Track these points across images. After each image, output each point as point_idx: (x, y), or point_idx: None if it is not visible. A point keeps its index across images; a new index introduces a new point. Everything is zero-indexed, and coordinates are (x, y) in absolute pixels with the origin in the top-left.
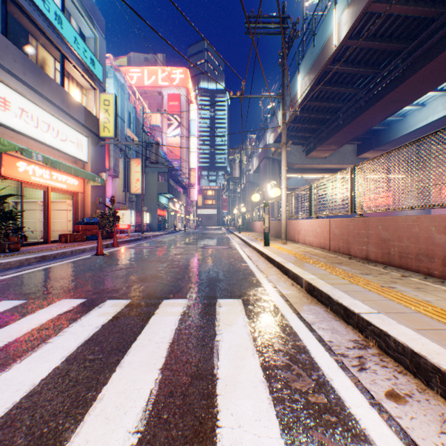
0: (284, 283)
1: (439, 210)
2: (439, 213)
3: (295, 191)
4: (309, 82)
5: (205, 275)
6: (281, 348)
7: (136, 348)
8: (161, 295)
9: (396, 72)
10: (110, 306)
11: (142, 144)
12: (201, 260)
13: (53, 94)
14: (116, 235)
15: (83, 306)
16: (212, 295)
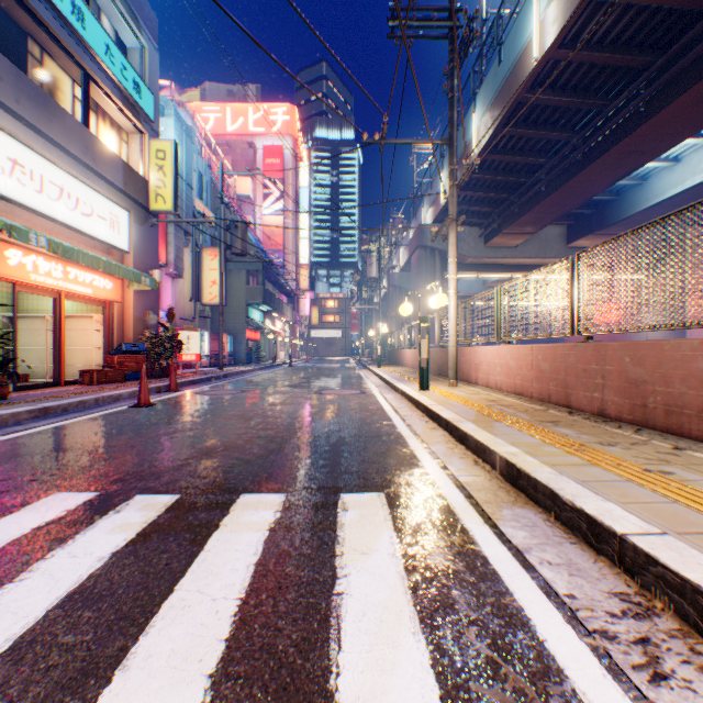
0: (461, 459)
1: (699, 330)
2: (699, 336)
3: (470, 299)
4: (491, 122)
5: (319, 444)
6: (471, 615)
7: (169, 613)
8: (237, 485)
9: (637, 104)
10: (137, 510)
11: (220, 224)
12: (314, 416)
13: (68, 137)
14: (174, 371)
15: (86, 510)
16: (331, 484)
